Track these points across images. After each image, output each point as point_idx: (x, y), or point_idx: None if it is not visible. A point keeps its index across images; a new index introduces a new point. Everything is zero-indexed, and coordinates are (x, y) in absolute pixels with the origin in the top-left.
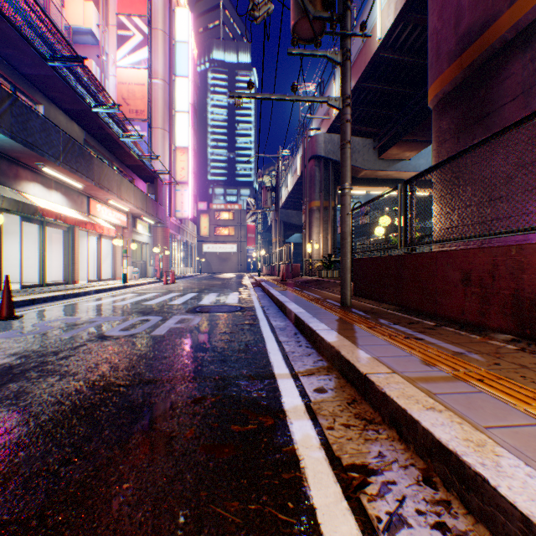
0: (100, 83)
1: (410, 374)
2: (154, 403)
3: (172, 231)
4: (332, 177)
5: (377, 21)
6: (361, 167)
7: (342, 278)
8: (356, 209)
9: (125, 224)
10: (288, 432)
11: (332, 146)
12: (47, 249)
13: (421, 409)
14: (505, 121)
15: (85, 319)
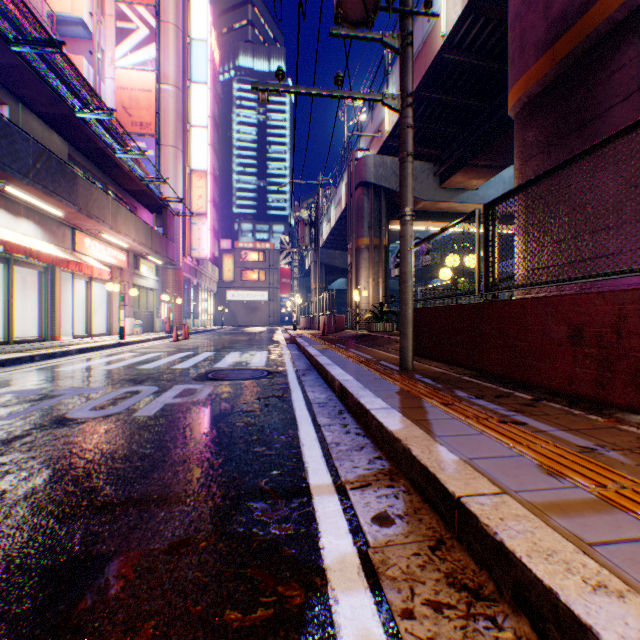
0: (84, 78)
1: (532, 497)
2: (97, 556)
3: (186, 274)
4: (384, 209)
5: (441, 13)
6: (419, 198)
7: (401, 333)
8: (418, 245)
9: (124, 264)
10: (330, 627)
11: (384, 170)
12: (19, 296)
13: (585, 592)
14: (614, 128)
15: (48, 391)
